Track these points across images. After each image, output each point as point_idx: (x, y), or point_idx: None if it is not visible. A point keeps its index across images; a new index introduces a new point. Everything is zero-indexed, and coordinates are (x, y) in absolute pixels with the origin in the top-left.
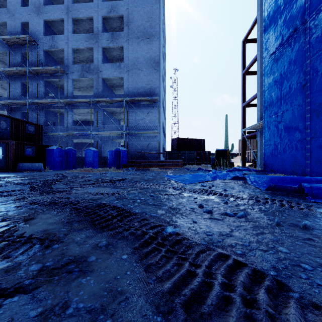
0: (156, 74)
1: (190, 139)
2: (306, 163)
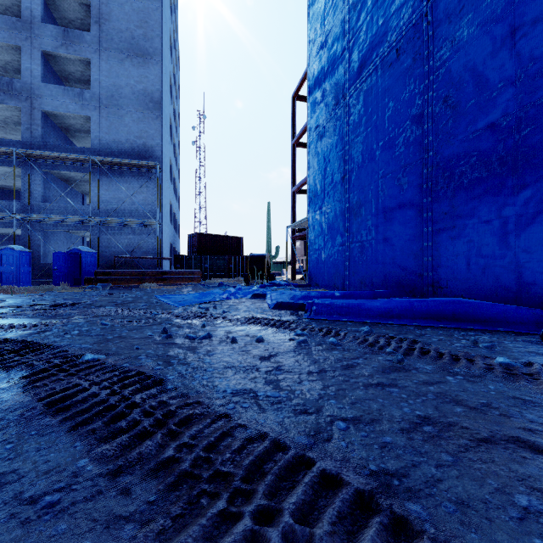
0: (155, 122)
1: (219, 235)
2: (345, 274)
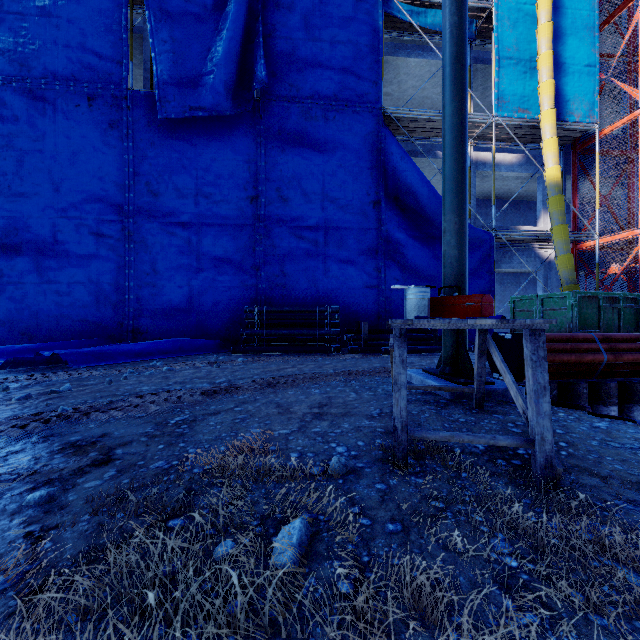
0: None
1: None
2: None
